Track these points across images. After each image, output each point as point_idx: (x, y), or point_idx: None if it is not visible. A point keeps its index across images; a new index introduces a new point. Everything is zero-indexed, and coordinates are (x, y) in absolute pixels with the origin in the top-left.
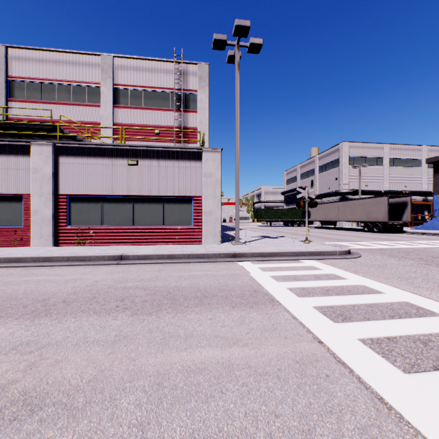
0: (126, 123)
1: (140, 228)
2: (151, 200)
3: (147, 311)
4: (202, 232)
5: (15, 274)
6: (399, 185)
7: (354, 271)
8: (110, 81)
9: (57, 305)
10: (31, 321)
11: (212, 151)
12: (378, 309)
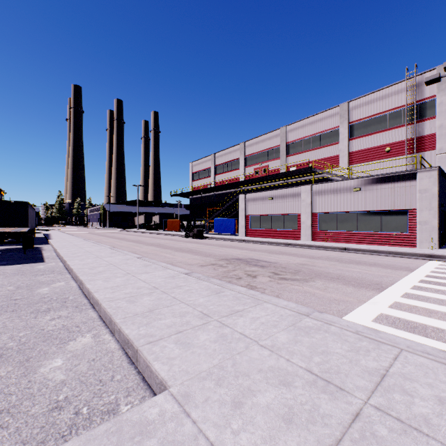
0: (359, 149)
1: (362, 233)
2: (370, 214)
3: (345, 263)
4: (416, 238)
5: (299, 249)
6: None
7: None
8: (346, 122)
9: (316, 258)
10: (309, 259)
11: (428, 170)
12: None
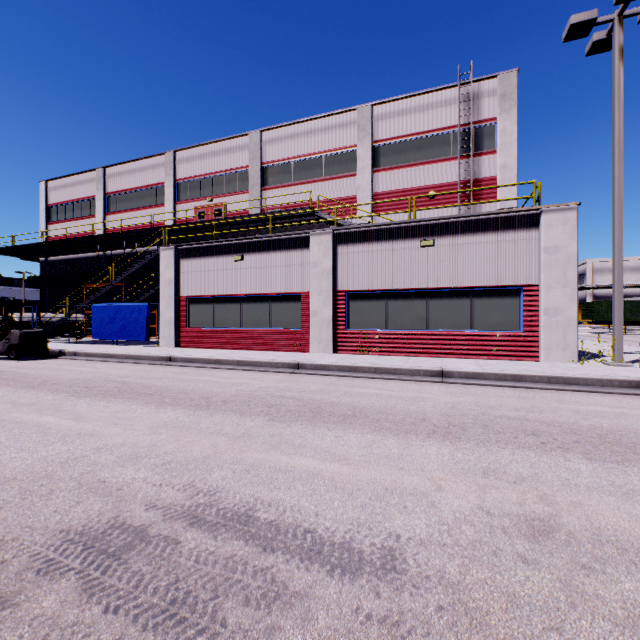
0: (388, 190)
1: (438, 333)
2: (452, 294)
3: (608, 458)
4: (538, 341)
5: (337, 383)
6: None
7: None
8: (368, 140)
9: (450, 428)
10: (450, 443)
11: (560, 209)
12: None
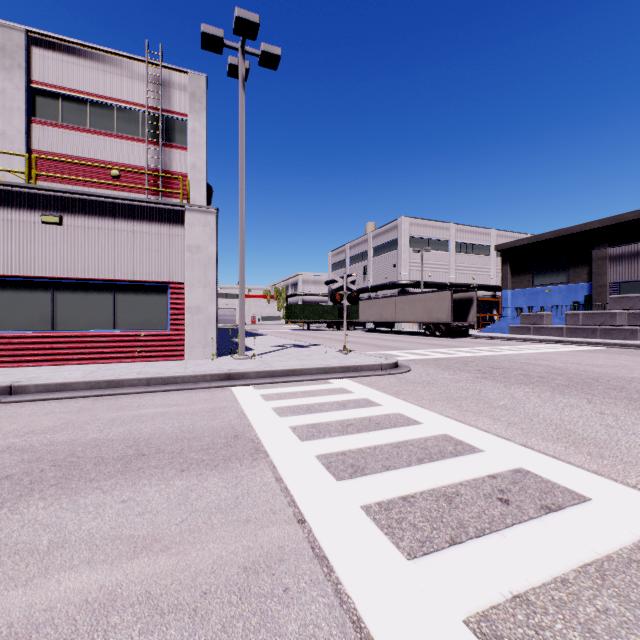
0: (54, 151)
1: (68, 334)
2: (90, 287)
3: None
4: (184, 340)
5: None
6: (467, 277)
7: (394, 393)
8: (21, 74)
9: None
10: None
11: (203, 211)
12: (407, 450)
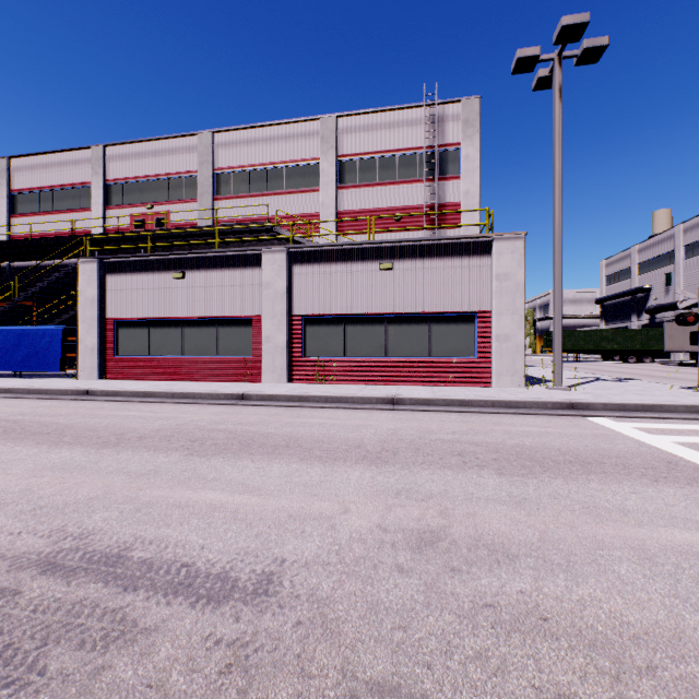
0: (354, 209)
1: (397, 360)
2: (411, 320)
3: (516, 473)
4: (490, 368)
5: (282, 414)
6: None
7: None
8: (333, 153)
9: (382, 453)
10: (376, 467)
11: (510, 238)
12: None
